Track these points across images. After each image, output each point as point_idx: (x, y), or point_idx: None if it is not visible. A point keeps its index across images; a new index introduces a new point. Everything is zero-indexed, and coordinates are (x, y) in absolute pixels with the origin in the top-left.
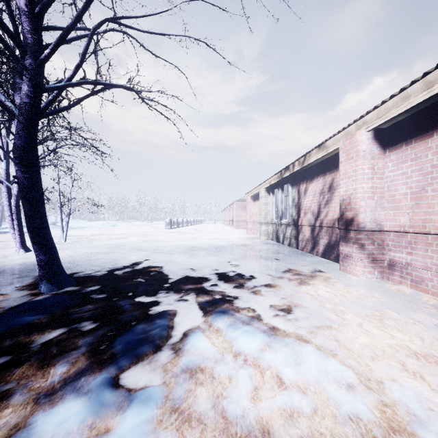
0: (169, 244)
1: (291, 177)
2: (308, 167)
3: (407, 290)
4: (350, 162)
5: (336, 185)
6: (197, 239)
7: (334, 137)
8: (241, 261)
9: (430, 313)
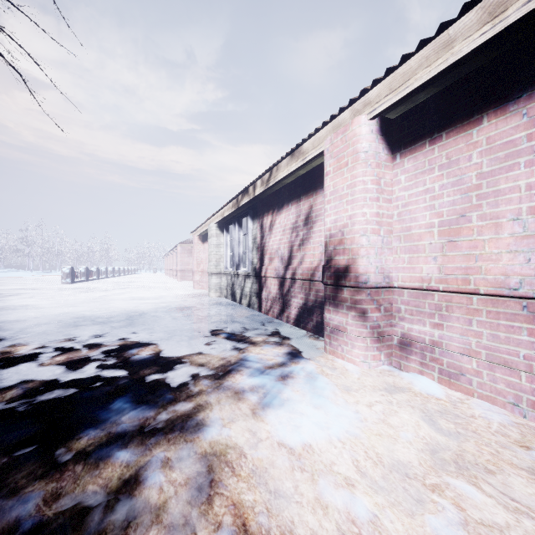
0: (37, 314)
1: (251, 206)
2: (276, 190)
3: (440, 392)
4: (342, 172)
5: (316, 215)
6: (105, 301)
7: (315, 135)
8: (159, 347)
9: (525, 470)
